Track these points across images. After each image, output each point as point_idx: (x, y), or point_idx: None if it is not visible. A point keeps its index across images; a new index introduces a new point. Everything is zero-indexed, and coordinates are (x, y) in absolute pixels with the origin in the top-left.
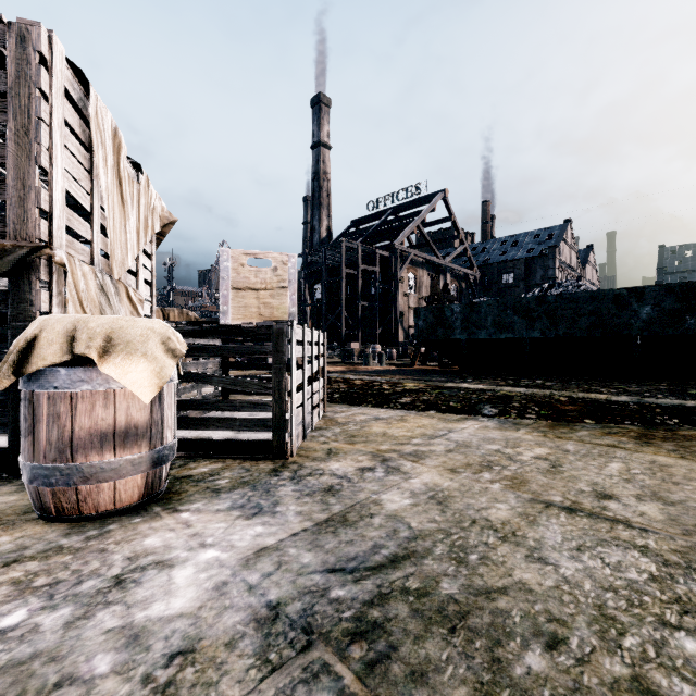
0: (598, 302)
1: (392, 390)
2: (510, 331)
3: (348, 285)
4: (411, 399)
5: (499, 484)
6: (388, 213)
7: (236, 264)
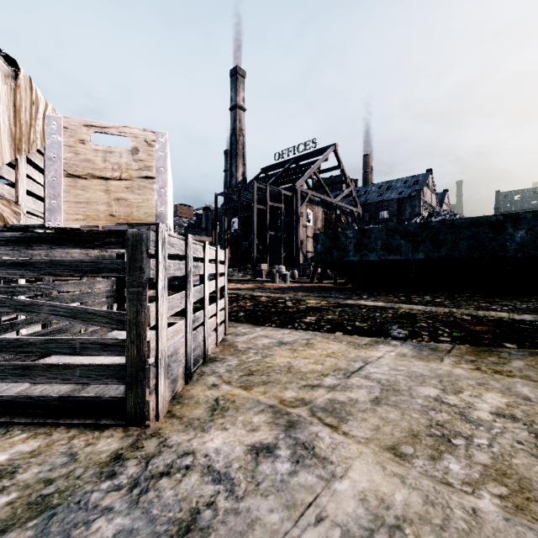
0: (476, 227)
1: (295, 308)
2: (397, 253)
3: (259, 218)
4: (315, 318)
5: (489, 495)
6: (291, 162)
7: (72, 140)
